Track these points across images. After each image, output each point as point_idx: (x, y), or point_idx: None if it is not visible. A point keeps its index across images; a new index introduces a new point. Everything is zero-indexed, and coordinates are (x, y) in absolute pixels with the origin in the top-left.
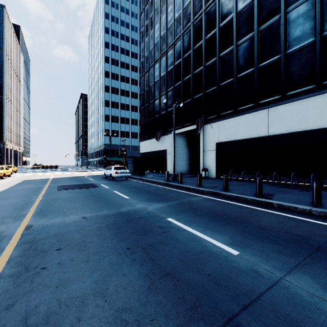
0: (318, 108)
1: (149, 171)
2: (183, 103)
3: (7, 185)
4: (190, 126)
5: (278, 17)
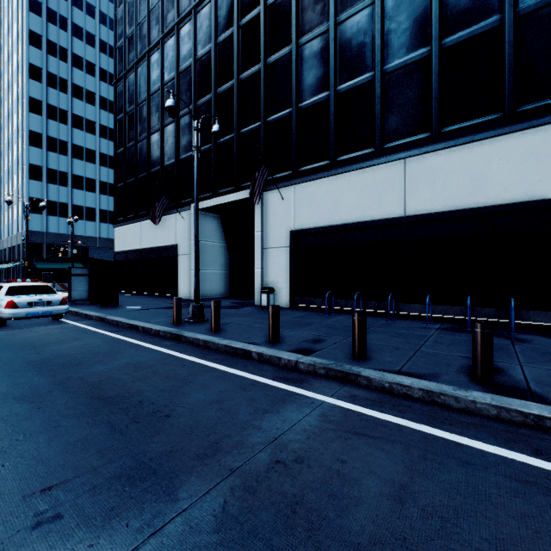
0: (510, 161)
1: (138, 293)
2: (216, 144)
3: None
4: (232, 193)
5: None
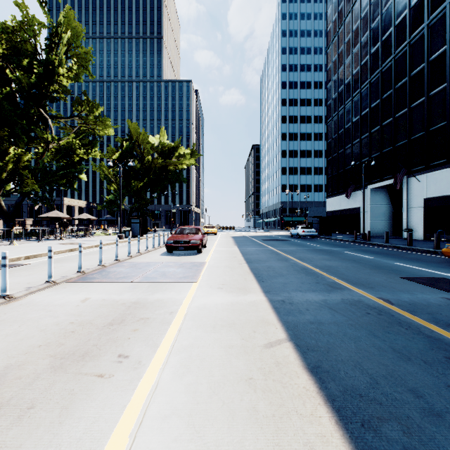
0: None
1: (338, 233)
2: (382, 153)
3: (228, 238)
4: (390, 179)
5: None
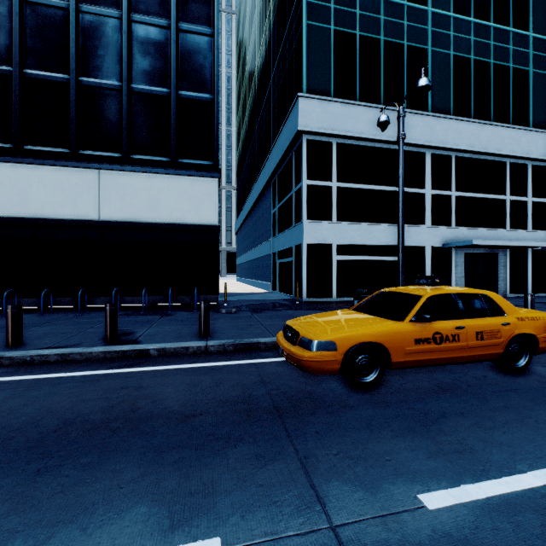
0: (174, 194)
1: None
2: None
3: None
4: None
5: (118, 15)
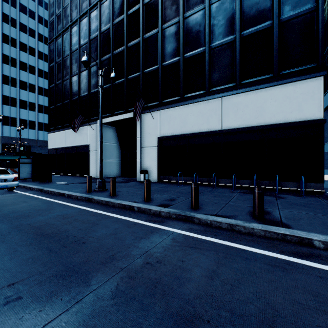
0: (276, 100)
1: (63, 174)
2: (113, 84)
3: None
4: (123, 114)
5: None
